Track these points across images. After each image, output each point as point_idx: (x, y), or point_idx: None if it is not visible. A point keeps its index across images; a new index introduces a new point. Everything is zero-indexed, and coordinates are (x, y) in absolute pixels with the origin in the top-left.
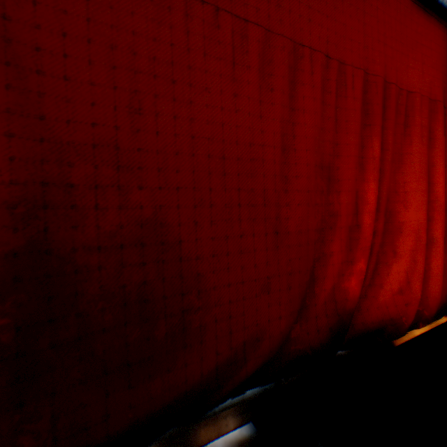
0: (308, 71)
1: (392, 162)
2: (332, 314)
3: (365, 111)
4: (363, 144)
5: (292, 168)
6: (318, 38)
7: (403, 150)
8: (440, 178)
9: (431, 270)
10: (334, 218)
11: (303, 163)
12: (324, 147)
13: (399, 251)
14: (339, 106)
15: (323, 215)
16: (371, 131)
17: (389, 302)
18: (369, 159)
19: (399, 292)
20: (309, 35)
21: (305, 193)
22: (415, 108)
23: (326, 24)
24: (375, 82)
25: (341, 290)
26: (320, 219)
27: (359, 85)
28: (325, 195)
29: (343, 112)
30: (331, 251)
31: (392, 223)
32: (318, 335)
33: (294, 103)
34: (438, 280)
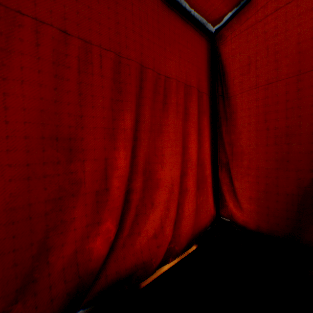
0: (30, 41)
1: (152, 131)
2: (73, 277)
3: (119, 88)
4: (115, 117)
5: (3, 141)
6: (49, 11)
7: (163, 122)
8: (194, 143)
9: (185, 212)
10: (78, 186)
11: (20, 135)
12: (61, 118)
13: (157, 202)
14: (84, 81)
15: (60, 184)
16: (124, 106)
17: (145, 246)
18: (121, 130)
19: (155, 237)
20: (34, 6)
21: (23, 167)
22: (173, 90)
23: (63, 1)
24: (129, 65)
25: (86, 252)
26: (55, 189)
27: (108, 65)
28: (64, 165)
29: (89, 87)
30: (73, 217)
31: (152, 180)
32: (51, 304)
33: (8, 72)
34: (190, 219)
